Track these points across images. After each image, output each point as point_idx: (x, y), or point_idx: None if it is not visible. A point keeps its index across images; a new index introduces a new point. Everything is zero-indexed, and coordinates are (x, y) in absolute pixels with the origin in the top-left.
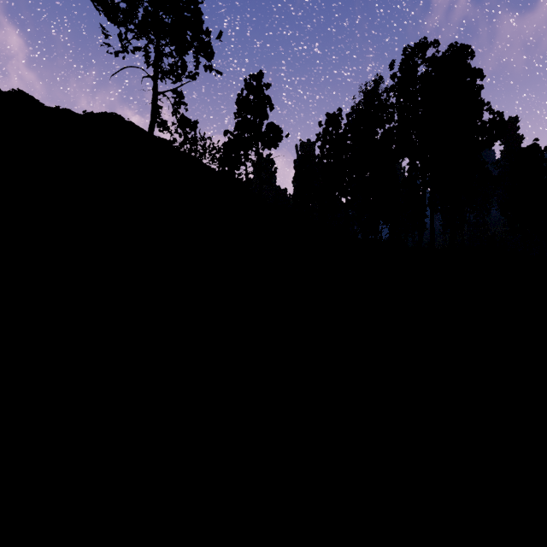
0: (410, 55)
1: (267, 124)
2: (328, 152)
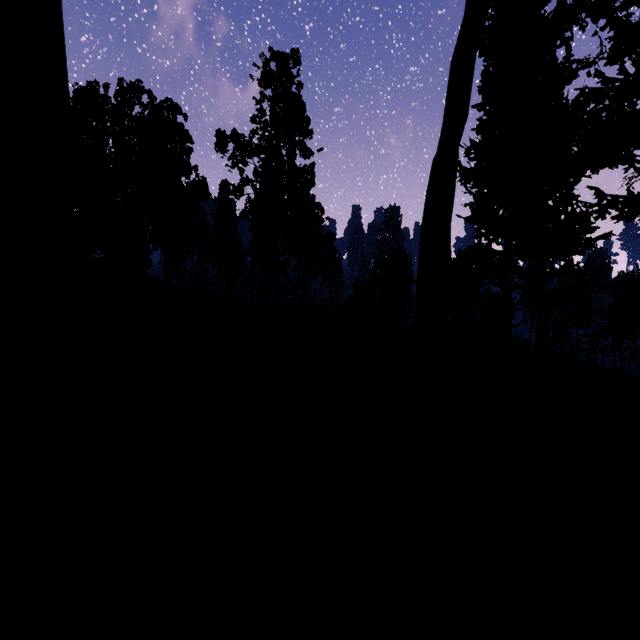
0: (126, 89)
1: None
2: None
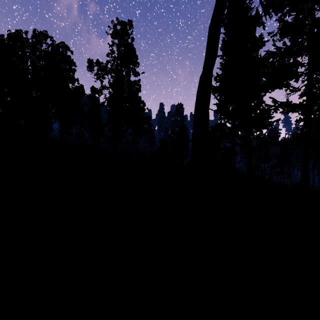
0: (38, 35)
1: None
2: None
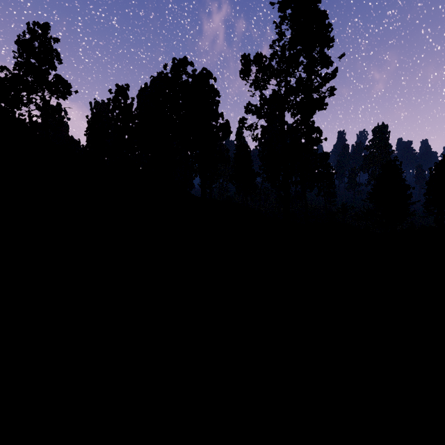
0: (177, 65)
1: (54, 75)
2: (117, 116)
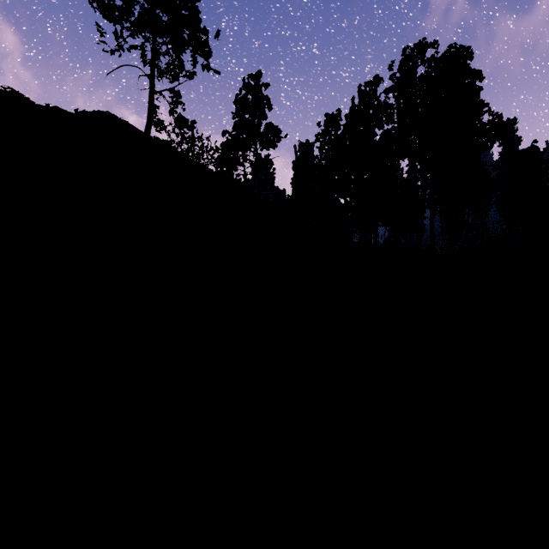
0: (410, 55)
1: (265, 124)
2: (327, 153)
